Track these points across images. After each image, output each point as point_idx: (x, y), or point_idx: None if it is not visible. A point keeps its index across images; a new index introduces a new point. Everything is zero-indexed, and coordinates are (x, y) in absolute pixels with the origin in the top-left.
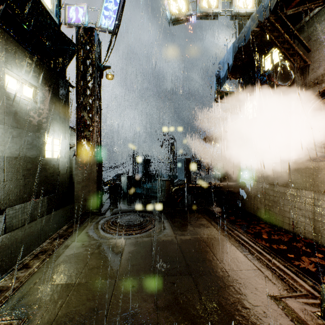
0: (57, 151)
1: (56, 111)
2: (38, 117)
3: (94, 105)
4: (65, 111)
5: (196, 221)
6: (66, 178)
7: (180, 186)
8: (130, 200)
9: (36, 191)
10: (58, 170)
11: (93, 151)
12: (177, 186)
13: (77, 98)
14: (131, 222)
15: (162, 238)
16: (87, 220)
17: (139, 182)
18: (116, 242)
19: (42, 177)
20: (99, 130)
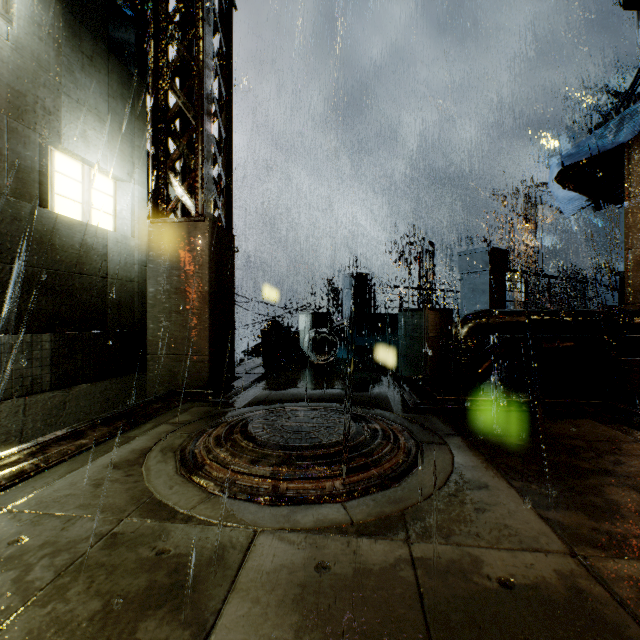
0: (104, 210)
1: (93, 84)
2: (14, 68)
3: (200, 57)
4: (130, 102)
5: (618, 455)
6: (134, 295)
7: (491, 318)
8: (317, 371)
9: (1, 308)
10: (104, 264)
11: (199, 203)
12: (481, 316)
13: (156, 44)
14: (306, 434)
15: (489, 559)
16: (158, 416)
17: (345, 331)
18: (191, 556)
19: (31, 268)
20: (225, 152)
